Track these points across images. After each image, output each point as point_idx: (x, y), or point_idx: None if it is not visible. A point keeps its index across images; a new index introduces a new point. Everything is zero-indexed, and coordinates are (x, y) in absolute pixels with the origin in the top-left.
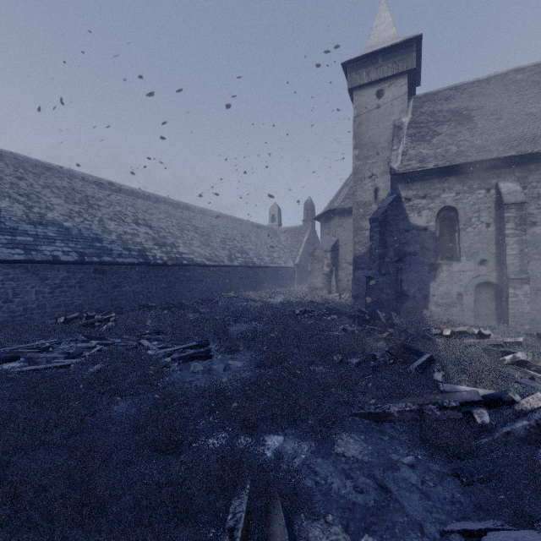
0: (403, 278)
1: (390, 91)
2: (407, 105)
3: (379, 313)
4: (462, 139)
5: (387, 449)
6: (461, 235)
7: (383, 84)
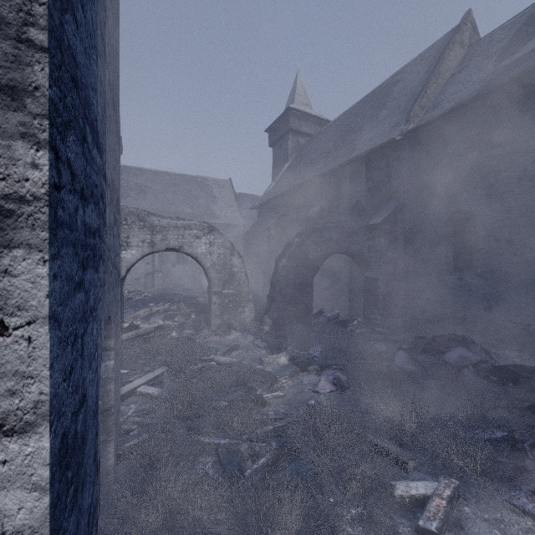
0: None
1: None
2: None
3: None
4: (141, 203)
5: None
6: None
7: None
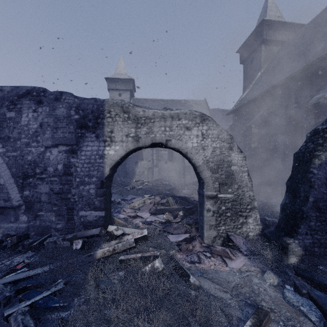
0: (127, 166)
1: (124, 95)
2: (130, 101)
3: (118, 178)
4: None
5: (112, 196)
6: (144, 152)
7: (121, 91)
